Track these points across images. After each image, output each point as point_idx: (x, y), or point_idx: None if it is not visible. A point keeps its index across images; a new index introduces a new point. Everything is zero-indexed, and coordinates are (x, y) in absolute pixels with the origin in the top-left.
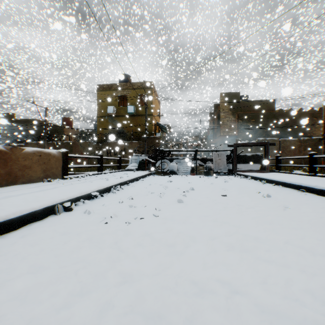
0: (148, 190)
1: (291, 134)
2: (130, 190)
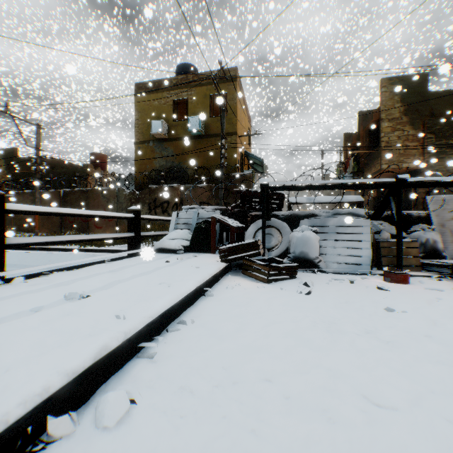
0: None
1: None
2: None
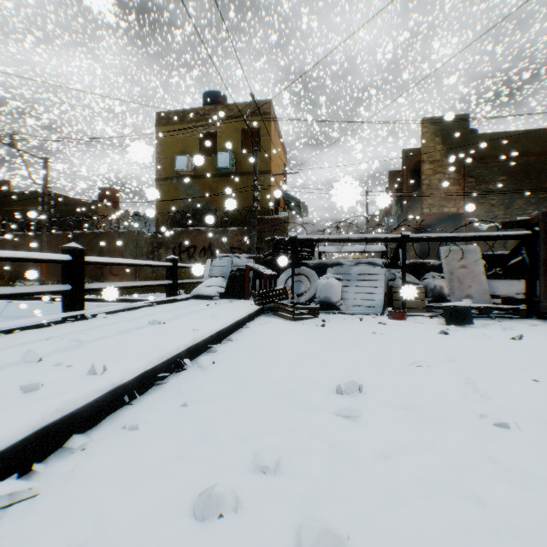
0: None
1: None
2: None
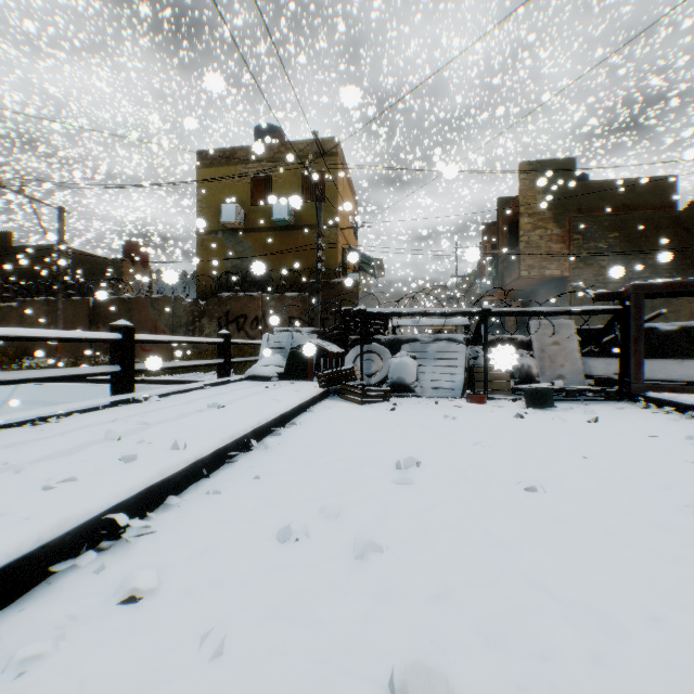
0: None
1: None
2: None
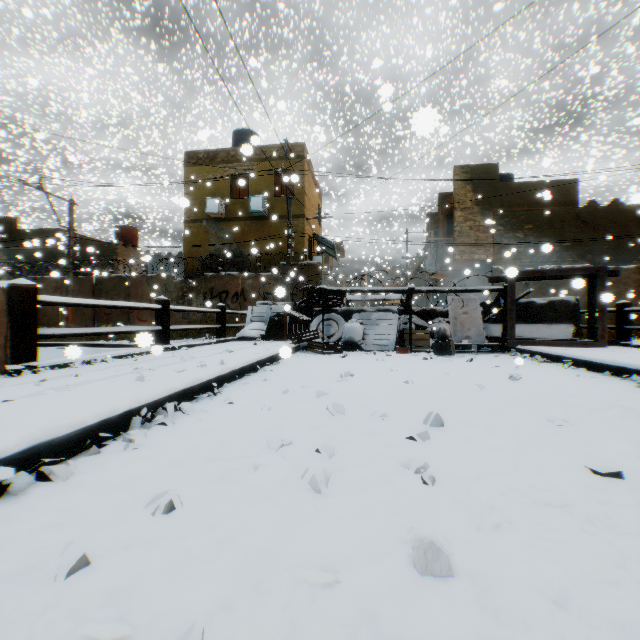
0: (271, 421)
1: (616, 257)
2: (205, 426)
